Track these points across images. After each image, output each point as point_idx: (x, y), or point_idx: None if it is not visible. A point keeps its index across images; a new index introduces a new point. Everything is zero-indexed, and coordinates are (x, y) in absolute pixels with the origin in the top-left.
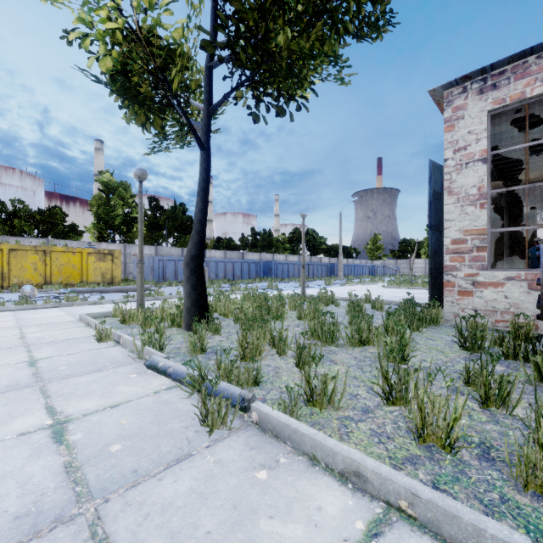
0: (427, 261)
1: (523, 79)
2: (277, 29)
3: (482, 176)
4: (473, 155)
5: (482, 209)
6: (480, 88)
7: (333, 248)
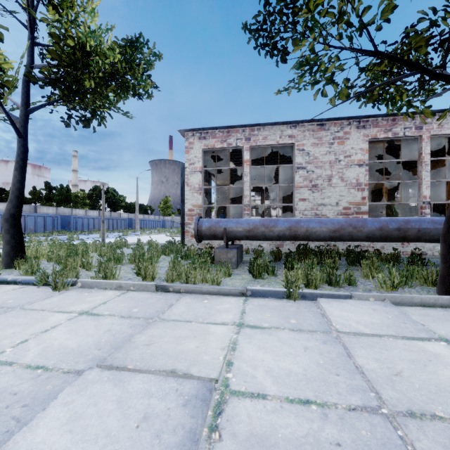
0: None
1: (214, 139)
2: (85, 78)
3: (200, 179)
4: (197, 168)
5: (200, 195)
6: (199, 137)
7: (132, 205)
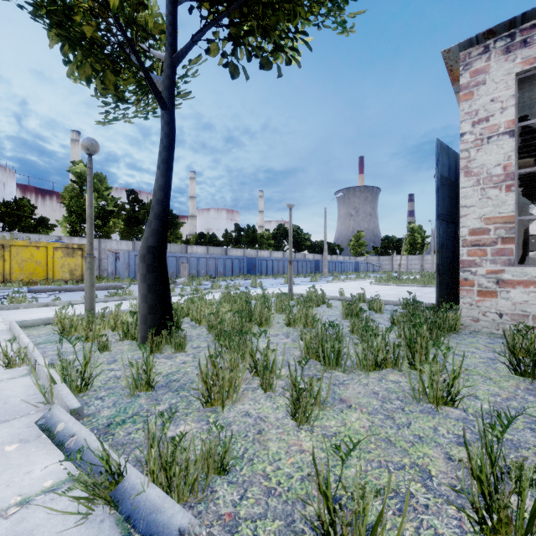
0: (408, 258)
1: None
2: None
3: (508, 153)
4: (498, 127)
5: (508, 192)
6: (506, 46)
7: (317, 244)
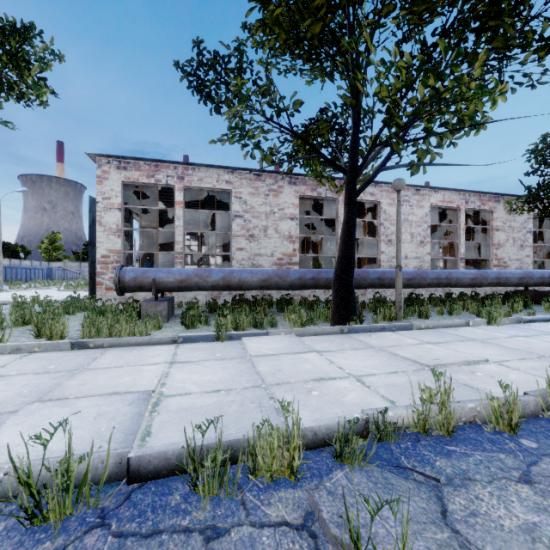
0: None
1: (139, 171)
2: None
3: (119, 219)
4: (114, 205)
5: (119, 238)
6: (118, 166)
7: None
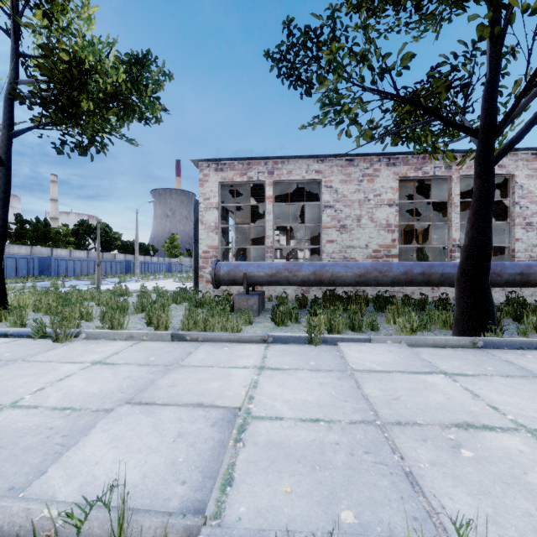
0: None
1: (233, 171)
2: (82, 99)
3: (217, 217)
4: (213, 204)
5: (217, 235)
6: (216, 168)
7: (130, 244)
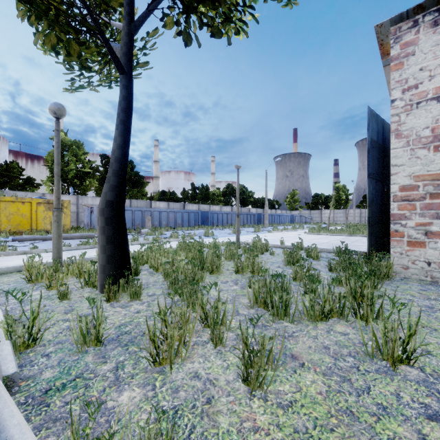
0: (334, 212)
1: None
2: None
3: (436, 116)
4: (426, 94)
5: (436, 152)
6: (434, 20)
7: (260, 200)
